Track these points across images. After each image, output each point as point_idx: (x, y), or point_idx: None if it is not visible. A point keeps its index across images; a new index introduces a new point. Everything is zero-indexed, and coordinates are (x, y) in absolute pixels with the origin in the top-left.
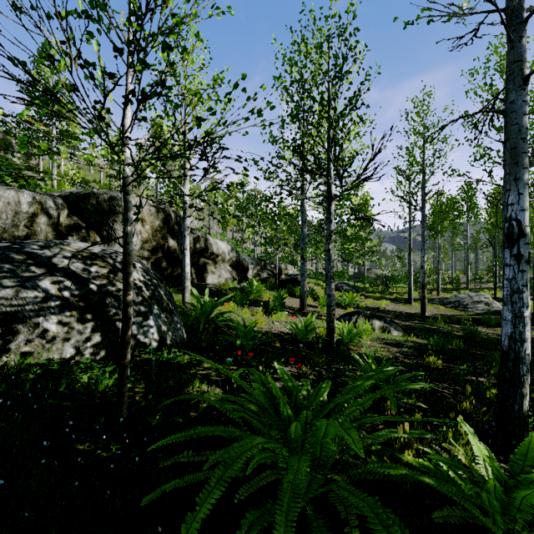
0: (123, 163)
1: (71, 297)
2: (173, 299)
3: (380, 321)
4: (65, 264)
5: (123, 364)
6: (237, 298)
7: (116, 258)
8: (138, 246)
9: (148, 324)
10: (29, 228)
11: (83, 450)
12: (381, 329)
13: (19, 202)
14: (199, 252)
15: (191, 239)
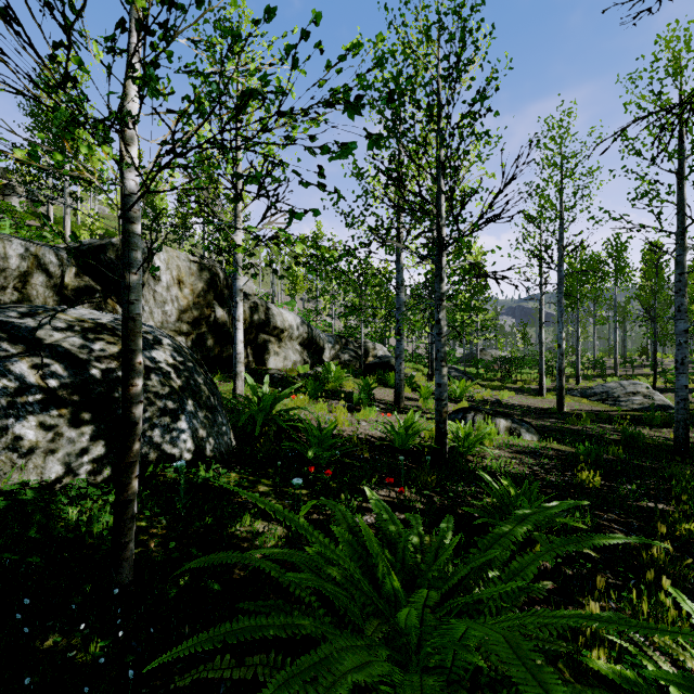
0: (123, 173)
1: (60, 388)
2: (216, 390)
3: (506, 420)
4: (55, 340)
5: (124, 497)
6: (309, 388)
7: None
8: (174, 317)
9: (177, 427)
10: (20, 291)
11: (46, 649)
12: (508, 431)
13: (6, 254)
14: (258, 326)
15: (247, 307)
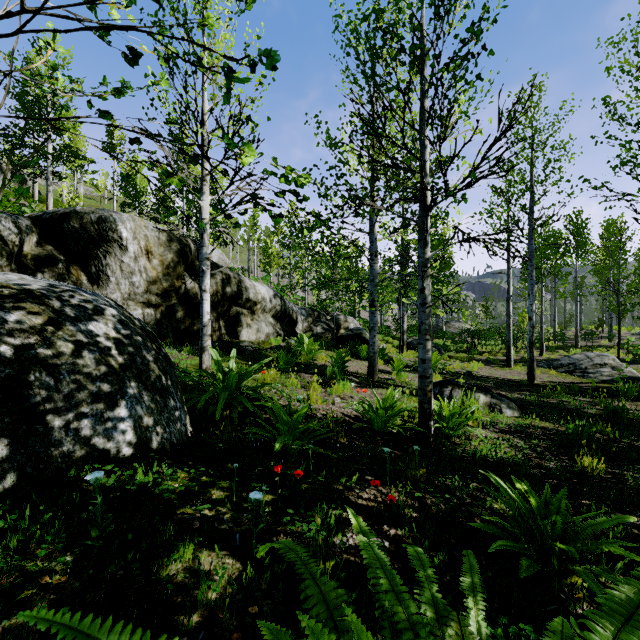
0: None
1: None
2: (171, 367)
3: (485, 395)
4: None
5: None
6: (281, 361)
7: (69, 299)
8: (142, 288)
9: (115, 415)
10: None
11: None
12: (488, 406)
13: None
14: (230, 298)
15: (219, 279)
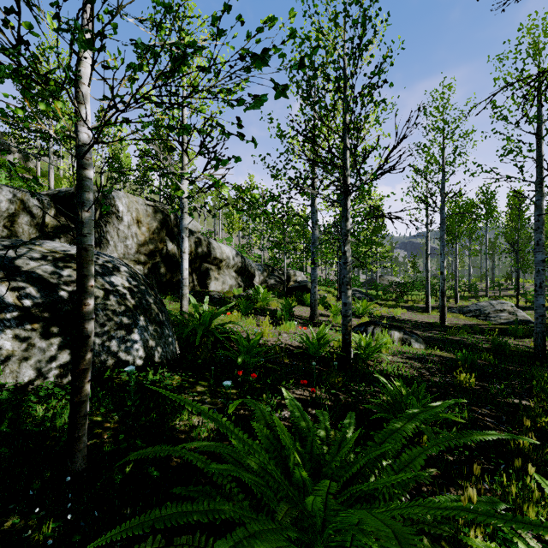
0: (78, 127)
1: (33, 306)
2: (164, 308)
3: (399, 332)
4: (31, 267)
5: (78, 398)
6: (241, 306)
7: (96, 260)
8: (134, 250)
9: (131, 338)
10: (9, 228)
11: (6, 529)
12: (401, 341)
13: None
14: (201, 257)
15: (192, 242)
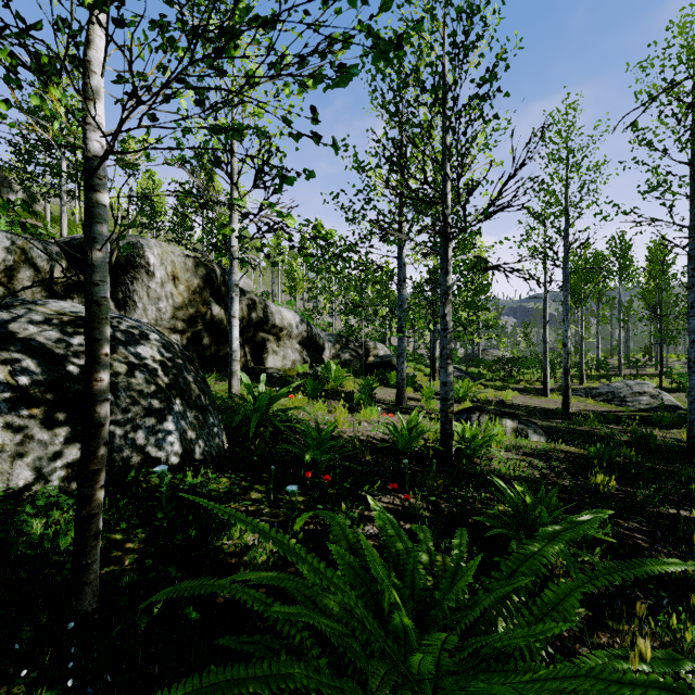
0: (86, 133)
1: (32, 385)
2: (208, 388)
3: (512, 421)
4: (30, 333)
5: (86, 511)
6: (308, 387)
7: (118, 325)
8: (169, 314)
9: (164, 428)
10: (6, 286)
11: None
12: (515, 432)
13: None
14: (256, 324)
15: (244, 305)
